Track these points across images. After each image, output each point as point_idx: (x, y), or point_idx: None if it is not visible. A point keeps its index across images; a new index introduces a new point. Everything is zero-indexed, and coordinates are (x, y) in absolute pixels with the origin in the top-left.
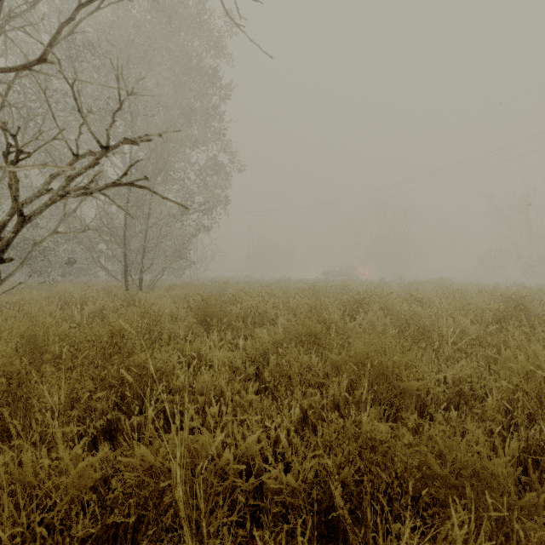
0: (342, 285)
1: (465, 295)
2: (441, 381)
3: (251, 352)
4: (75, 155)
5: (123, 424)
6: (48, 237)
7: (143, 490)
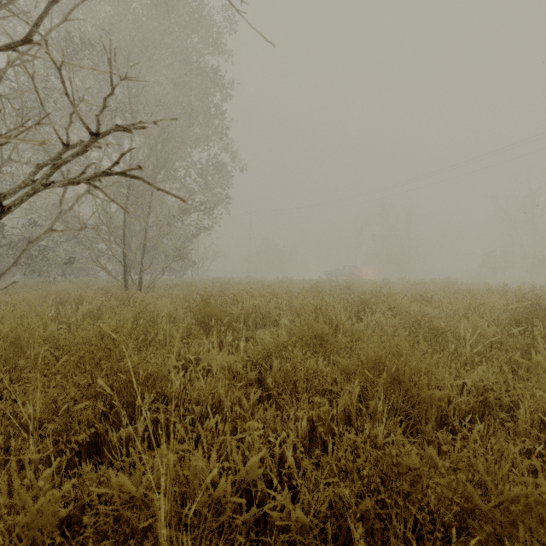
0: (346, 285)
1: (477, 295)
2: (460, 388)
3: (253, 356)
4: (65, 145)
5: (110, 436)
6: (43, 234)
7: (122, 526)
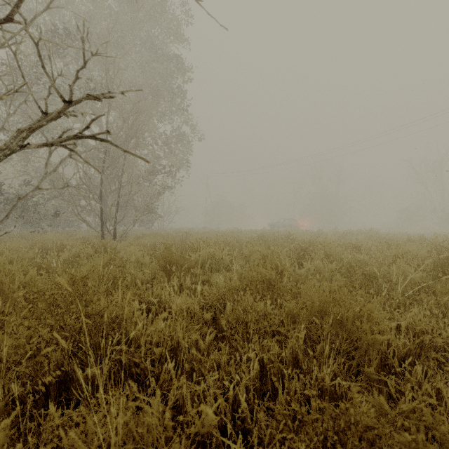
0: (287, 235)
1: (401, 244)
2: (394, 329)
3: (208, 298)
4: (44, 113)
5: (77, 375)
6: (31, 192)
7: None
